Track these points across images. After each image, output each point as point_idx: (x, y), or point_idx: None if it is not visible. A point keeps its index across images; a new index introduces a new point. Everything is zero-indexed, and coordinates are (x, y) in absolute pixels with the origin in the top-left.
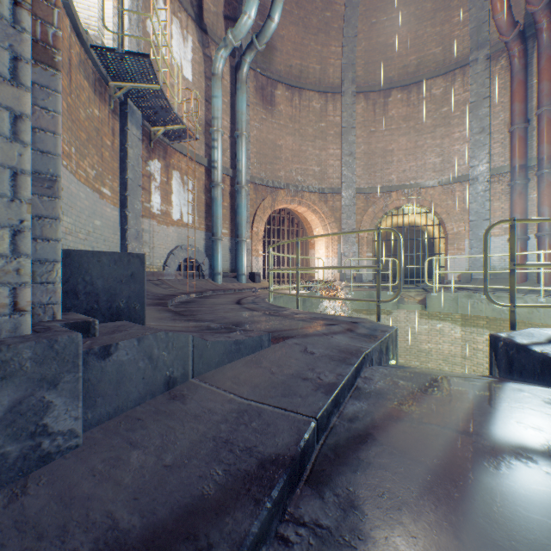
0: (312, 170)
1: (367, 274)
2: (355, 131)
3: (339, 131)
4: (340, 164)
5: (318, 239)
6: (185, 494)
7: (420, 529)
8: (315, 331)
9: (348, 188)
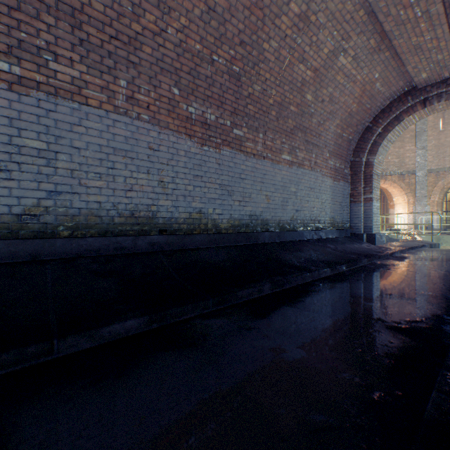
0: (392, 162)
1: (436, 225)
2: (427, 132)
3: (413, 134)
4: (414, 155)
5: (396, 203)
6: (400, 246)
7: (427, 251)
8: (408, 241)
9: (420, 170)
